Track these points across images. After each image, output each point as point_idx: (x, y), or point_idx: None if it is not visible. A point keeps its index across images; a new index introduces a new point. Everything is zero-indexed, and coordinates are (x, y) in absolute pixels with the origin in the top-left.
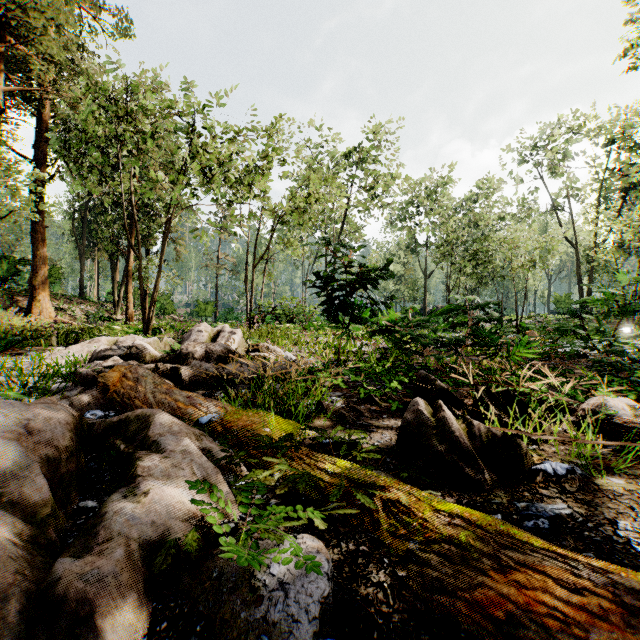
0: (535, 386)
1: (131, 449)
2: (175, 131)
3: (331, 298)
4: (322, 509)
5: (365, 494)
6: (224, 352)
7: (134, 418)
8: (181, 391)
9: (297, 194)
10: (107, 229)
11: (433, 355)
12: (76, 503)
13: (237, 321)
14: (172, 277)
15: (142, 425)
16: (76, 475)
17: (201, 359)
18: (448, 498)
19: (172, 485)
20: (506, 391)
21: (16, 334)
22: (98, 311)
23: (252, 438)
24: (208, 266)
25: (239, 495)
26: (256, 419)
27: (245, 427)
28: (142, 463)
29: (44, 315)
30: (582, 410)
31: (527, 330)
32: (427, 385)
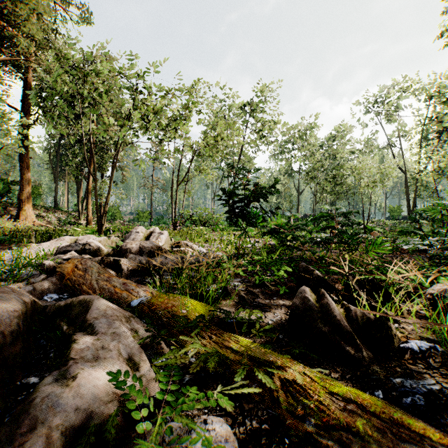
0: (398, 277)
1: (73, 329)
2: (120, 88)
3: (233, 208)
4: (229, 387)
5: (264, 369)
6: (153, 248)
7: (77, 303)
8: (119, 278)
9: (208, 134)
10: (73, 160)
11: (309, 250)
12: (20, 380)
13: (165, 225)
14: (120, 194)
15: (83, 309)
16: (21, 355)
17: (136, 253)
18: (333, 373)
19: (99, 367)
20: (371, 280)
21: (6, 234)
22: (67, 218)
23: (171, 319)
24: (145, 186)
25: (158, 373)
26: (175, 303)
27: (167, 308)
28: (76, 345)
29: (28, 220)
30: (429, 294)
31: (371, 231)
32: (307, 274)
